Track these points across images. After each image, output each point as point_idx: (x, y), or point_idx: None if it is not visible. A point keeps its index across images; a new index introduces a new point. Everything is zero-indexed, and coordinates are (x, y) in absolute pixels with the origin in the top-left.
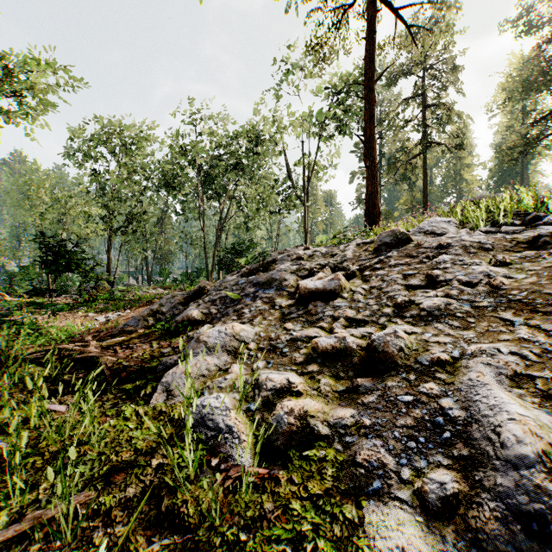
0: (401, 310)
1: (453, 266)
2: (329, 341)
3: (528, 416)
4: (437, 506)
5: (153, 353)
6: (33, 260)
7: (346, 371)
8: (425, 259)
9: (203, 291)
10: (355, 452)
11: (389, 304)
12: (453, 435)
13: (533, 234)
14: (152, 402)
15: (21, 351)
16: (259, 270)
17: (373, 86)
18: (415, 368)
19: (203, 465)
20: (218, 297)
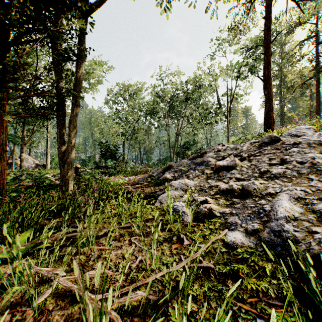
0: (262, 174)
1: (296, 154)
2: (225, 186)
3: (289, 207)
4: (250, 232)
5: (152, 191)
6: (91, 153)
7: (231, 198)
8: (284, 150)
9: (171, 167)
10: (228, 220)
11: (257, 172)
12: (264, 215)
13: None
14: (155, 205)
15: (103, 189)
16: (198, 157)
17: (270, 45)
18: (259, 196)
19: (175, 221)
20: (178, 169)
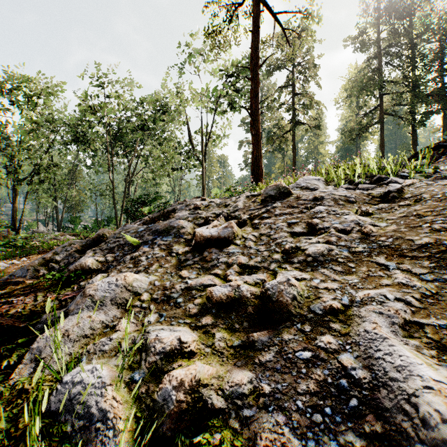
0: (289, 255)
1: (328, 215)
2: (223, 290)
3: (442, 381)
4: None
5: (35, 308)
6: None
7: (241, 322)
8: (304, 209)
9: (102, 239)
10: (255, 433)
11: (278, 250)
12: (361, 404)
13: (383, 190)
14: (14, 377)
15: None
16: (160, 218)
17: (258, 70)
18: (309, 318)
19: None
20: (116, 244)
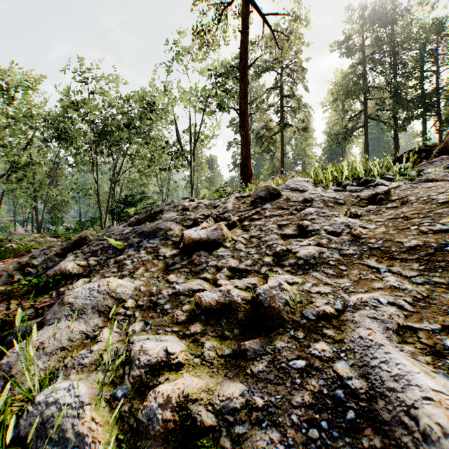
0: (280, 258)
1: (318, 217)
2: (213, 296)
3: (441, 391)
4: None
5: (7, 317)
6: None
7: (231, 329)
8: (294, 211)
9: (84, 241)
10: None
11: (268, 252)
12: (358, 416)
13: (371, 192)
14: None
15: None
16: (146, 219)
17: (247, 70)
18: (302, 324)
19: None
20: (100, 247)
